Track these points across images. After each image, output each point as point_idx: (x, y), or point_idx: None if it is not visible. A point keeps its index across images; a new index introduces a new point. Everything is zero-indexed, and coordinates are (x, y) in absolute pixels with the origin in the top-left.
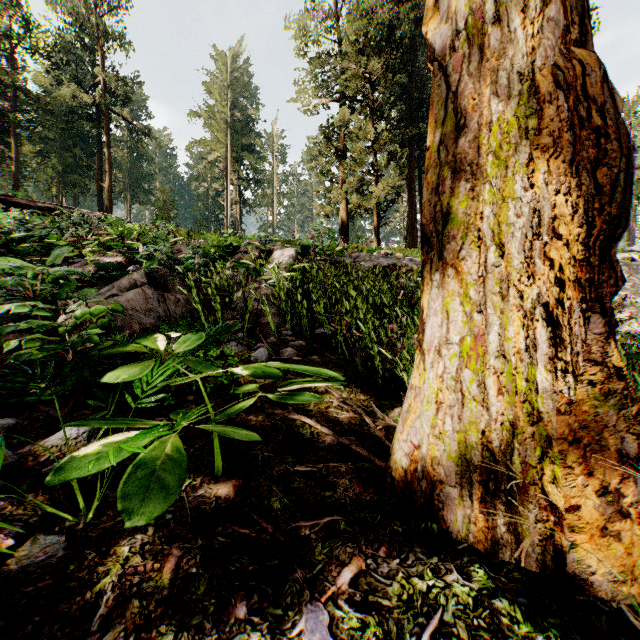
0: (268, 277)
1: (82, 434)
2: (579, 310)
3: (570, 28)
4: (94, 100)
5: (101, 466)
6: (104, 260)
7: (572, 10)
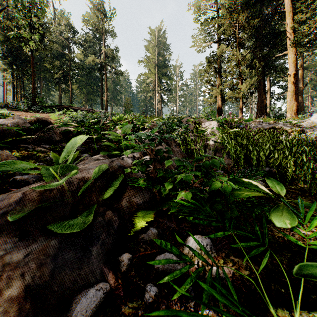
0: (212, 137)
1: (206, 246)
2: None
3: None
4: (100, 61)
5: None
6: None
7: None
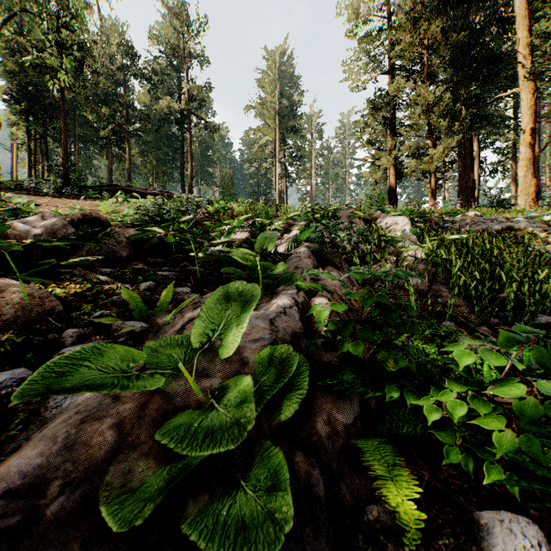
0: (409, 249)
1: (538, 547)
2: None
3: None
4: (181, 107)
5: None
6: (234, 236)
7: None
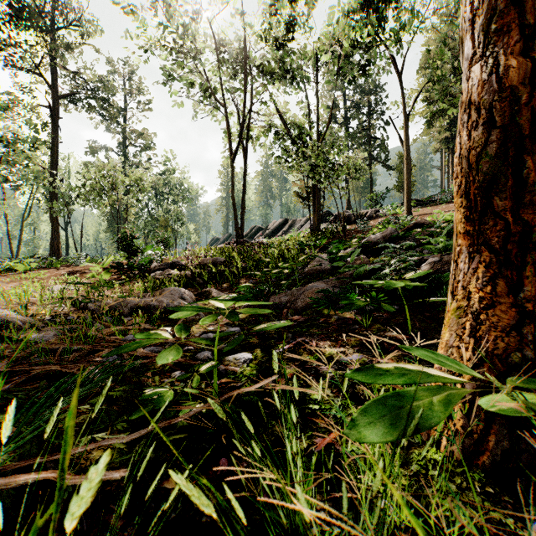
0: None
1: None
2: (466, 252)
3: (475, 51)
4: None
5: (348, 302)
6: None
7: (478, 35)
